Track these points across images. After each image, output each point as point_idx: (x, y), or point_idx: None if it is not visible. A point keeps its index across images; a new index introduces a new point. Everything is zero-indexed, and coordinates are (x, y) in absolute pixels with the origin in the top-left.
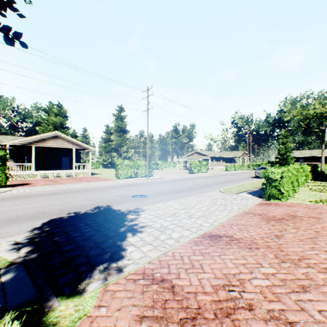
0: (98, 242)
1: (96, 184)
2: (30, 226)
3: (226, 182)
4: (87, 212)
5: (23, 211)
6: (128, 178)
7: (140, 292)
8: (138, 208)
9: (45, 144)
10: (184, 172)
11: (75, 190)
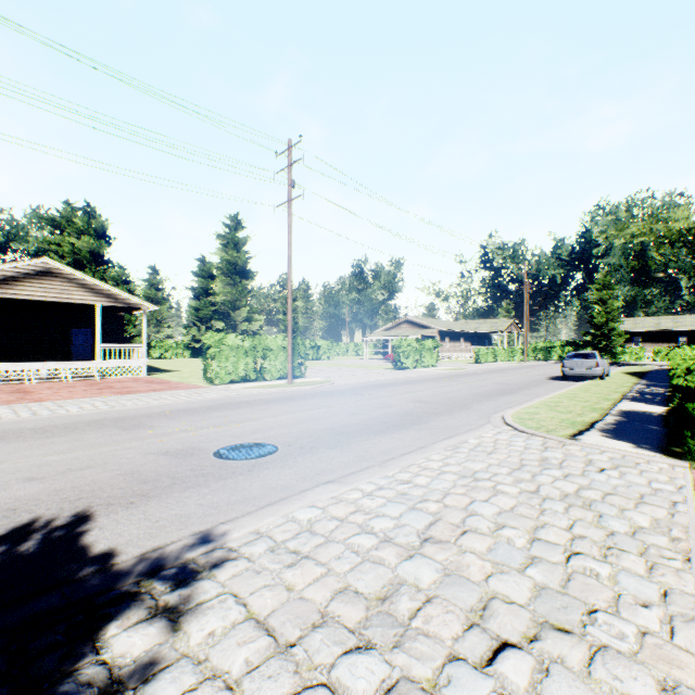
0: None
1: (134, 403)
2: None
3: (501, 393)
4: None
5: None
6: (240, 381)
7: None
8: (211, 534)
9: (12, 293)
10: (380, 366)
11: (44, 425)
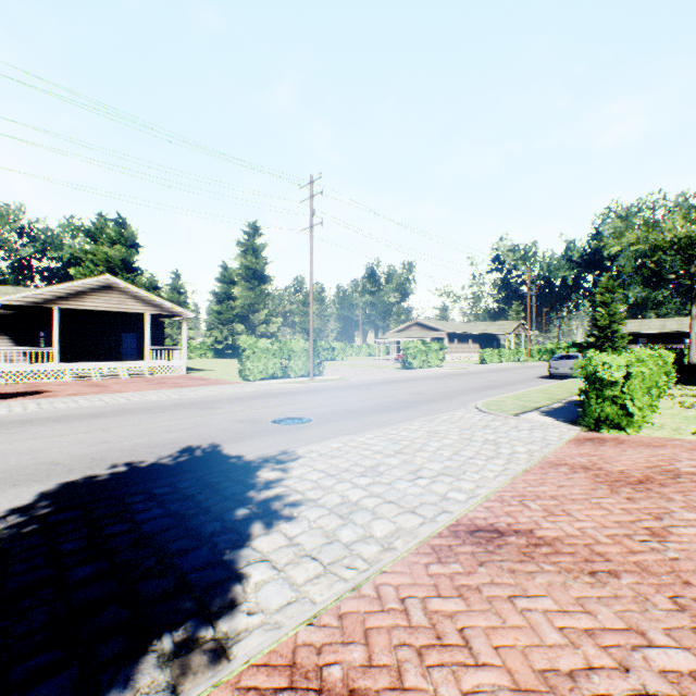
0: (172, 554)
1: (195, 393)
2: (5, 503)
3: (487, 388)
4: (160, 462)
5: (3, 459)
6: (268, 378)
7: None
8: (287, 451)
9: (82, 304)
10: (390, 366)
11: (144, 406)
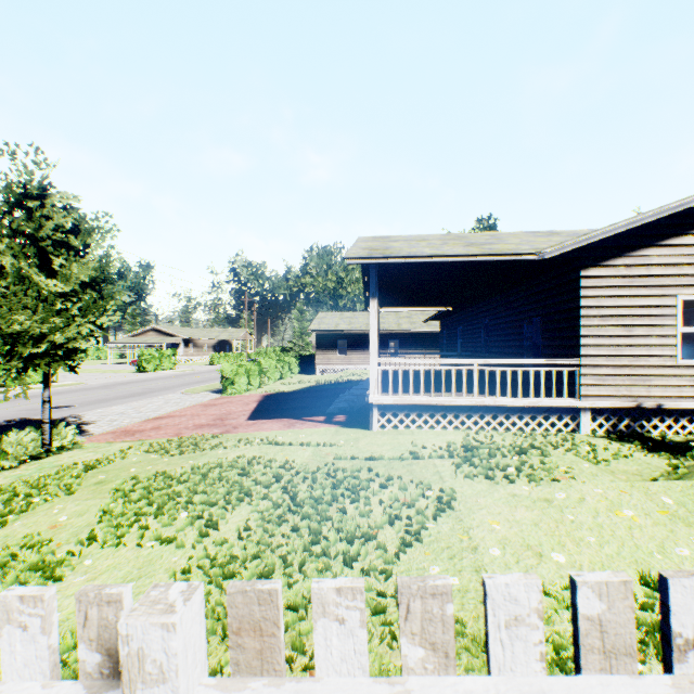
0: None
1: None
2: None
3: (198, 383)
4: (3, 424)
5: None
6: None
7: (112, 434)
8: (74, 415)
9: None
10: (126, 370)
11: None
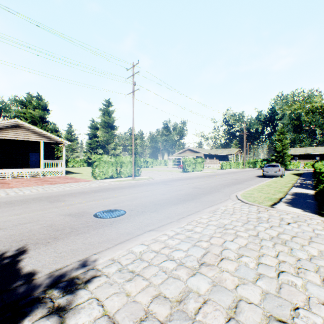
0: None
1: (57, 188)
2: None
3: (234, 184)
4: None
5: None
6: (109, 178)
7: None
8: (88, 260)
9: (0, 135)
10: (176, 170)
11: (11, 200)
